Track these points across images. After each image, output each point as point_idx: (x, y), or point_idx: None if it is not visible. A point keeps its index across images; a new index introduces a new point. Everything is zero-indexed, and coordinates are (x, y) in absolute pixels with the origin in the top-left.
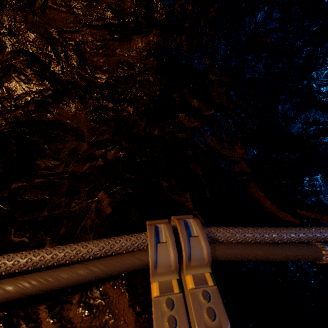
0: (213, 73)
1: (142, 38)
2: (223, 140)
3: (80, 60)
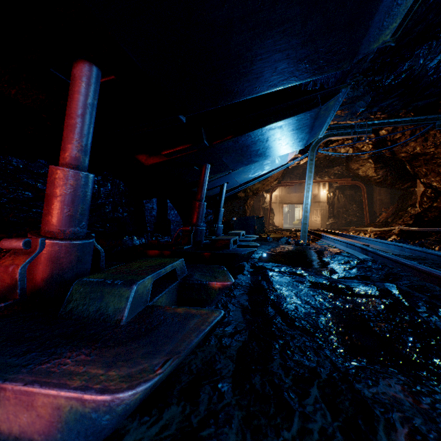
0: None
1: None
2: None
3: None
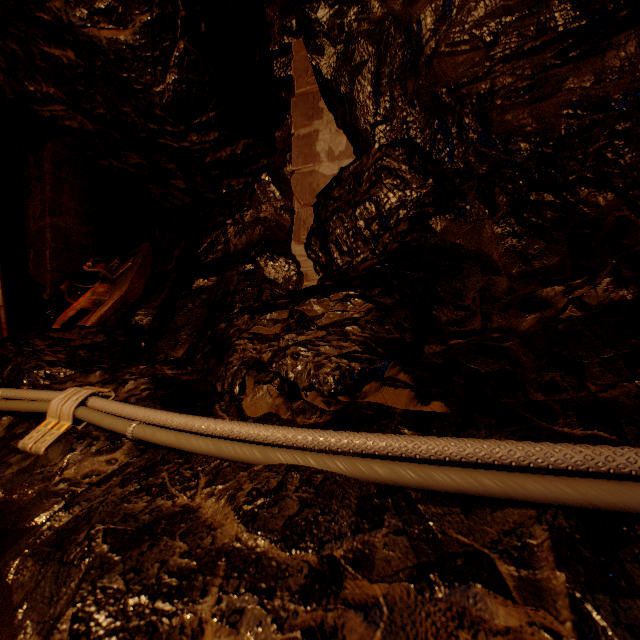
0: None
1: None
2: None
3: (483, 127)
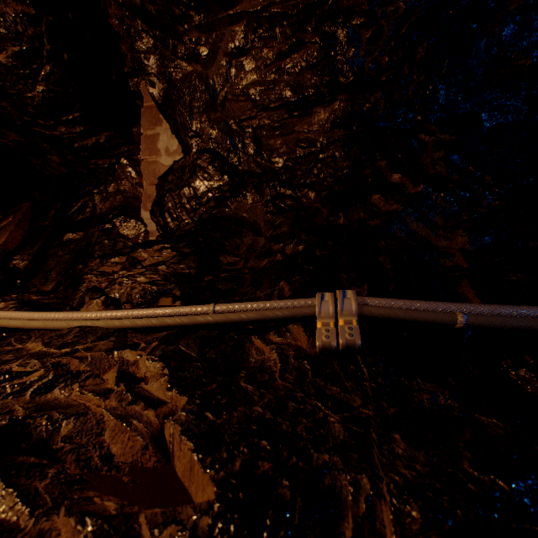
0: (427, 131)
1: (325, 108)
2: (436, 225)
3: (257, 146)
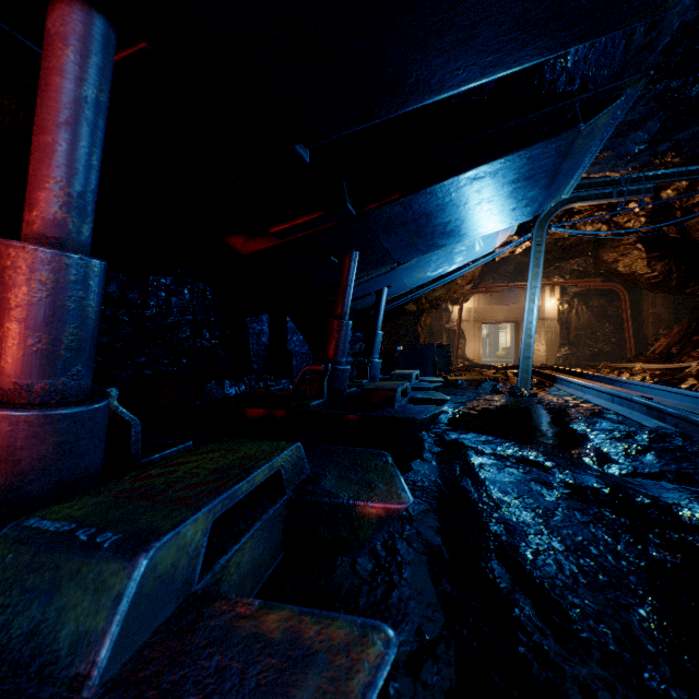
0: None
1: None
2: None
3: None
